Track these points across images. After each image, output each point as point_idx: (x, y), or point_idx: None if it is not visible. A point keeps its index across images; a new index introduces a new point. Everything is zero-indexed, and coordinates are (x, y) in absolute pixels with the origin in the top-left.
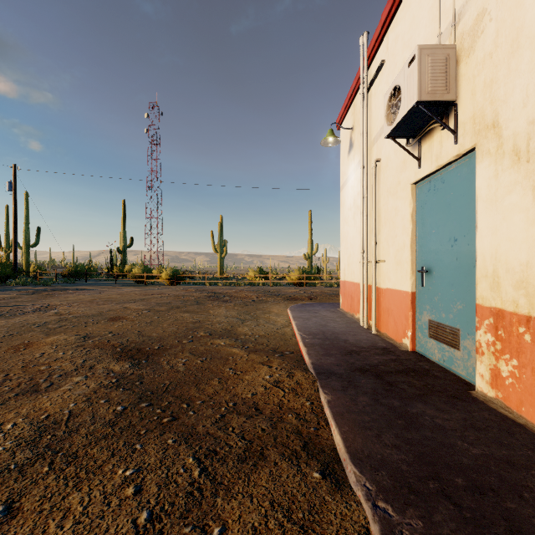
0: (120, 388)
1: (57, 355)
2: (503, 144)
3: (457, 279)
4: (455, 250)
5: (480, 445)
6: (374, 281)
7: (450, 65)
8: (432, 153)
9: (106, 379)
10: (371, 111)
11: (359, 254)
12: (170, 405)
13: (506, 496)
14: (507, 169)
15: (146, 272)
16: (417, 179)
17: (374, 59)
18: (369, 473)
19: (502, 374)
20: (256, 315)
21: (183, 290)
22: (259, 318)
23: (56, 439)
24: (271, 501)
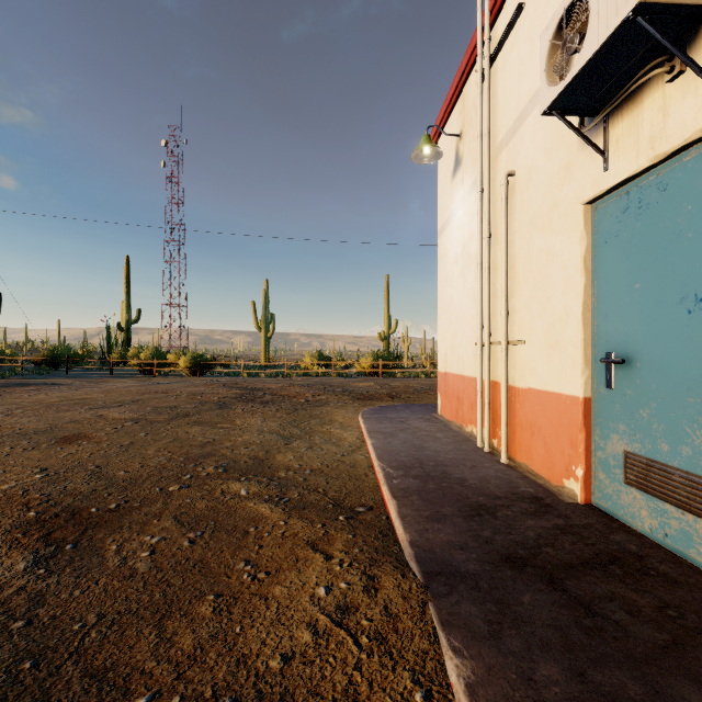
0: None
1: None
2: None
3: None
4: (698, 319)
5: None
6: (505, 375)
7: None
8: (640, 135)
9: None
10: (496, 98)
11: (473, 331)
12: None
13: None
14: None
15: (157, 358)
16: (600, 191)
17: (501, 11)
18: None
19: None
20: (309, 428)
21: (205, 385)
22: (314, 432)
23: None
24: None
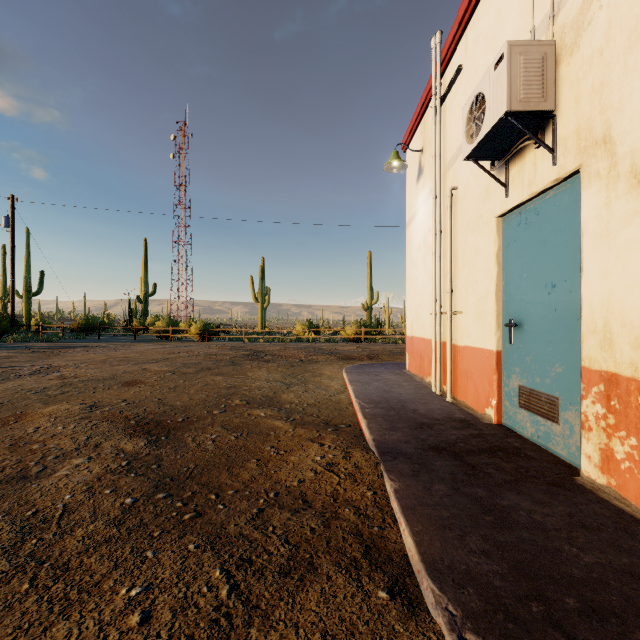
0: (132, 473)
1: (55, 430)
2: (618, 163)
3: (556, 335)
4: (552, 298)
5: (593, 551)
6: (450, 337)
7: (548, 66)
8: (523, 178)
9: (114, 461)
10: (445, 128)
11: (431, 304)
12: (193, 496)
13: (634, 624)
14: (623, 195)
15: (172, 326)
16: (504, 210)
17: (449, 65)
18: (451, 591)
19: (616, 456)
20: (304, 378)
21: (216, 347)
22: (308, 381)
23: (43, 544)
24: (323, 633)
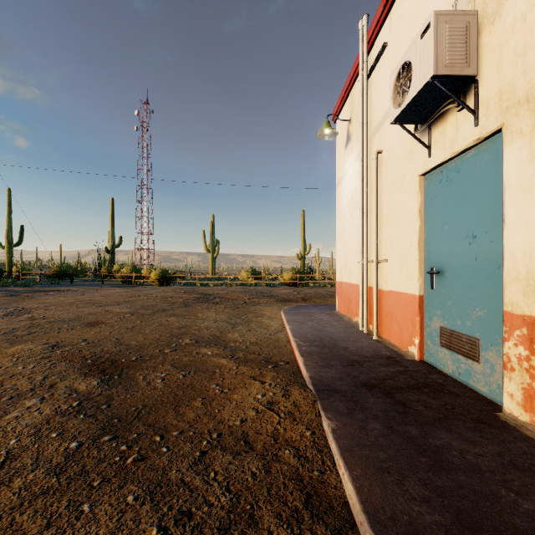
0: (81, 414)
1: (14, 370)
2: None
3: (477, 281)
4: (473, 248)
5: (530, 496)
6: (376, 282)
7: (471, 34)
8: (445, 139)
9: (66, 401)
10: (371, 100)
11: (358, 253)
12: (139, 439)
13: None
14: None
15: (135, 273)
16: (426, 169)
17: (374, 44)
18: None
19: None
20: (247, 319)
21: (172, 291)
22: (251, 321)
23: None
24: None
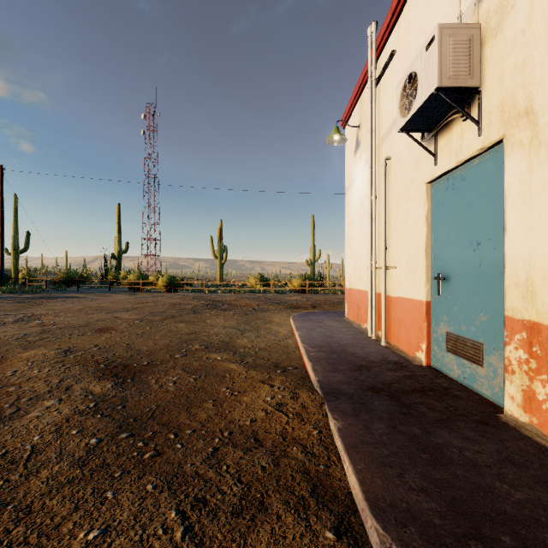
0: (98, 414)
1: (31, 373)
2: (539, 133)
3: (480, 287)
4: (477, 255)
5: (522, 487)
6: (384, 289)
7: (474, 47)
8: (451, 148)
9: (83, 402)
10: (380, 106)
11: (367, 260)
12: (154, 436)
13: None
14: (545, 161)
15: (142, 279)
16: (433, 177)
17: (383, 50)
18: (394, 530)
19: (538, 397)
20: (256, 325)
21: (180, 298)
22: (260, 328)
23: (9, 485)
24: None
